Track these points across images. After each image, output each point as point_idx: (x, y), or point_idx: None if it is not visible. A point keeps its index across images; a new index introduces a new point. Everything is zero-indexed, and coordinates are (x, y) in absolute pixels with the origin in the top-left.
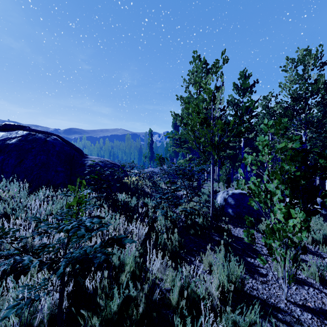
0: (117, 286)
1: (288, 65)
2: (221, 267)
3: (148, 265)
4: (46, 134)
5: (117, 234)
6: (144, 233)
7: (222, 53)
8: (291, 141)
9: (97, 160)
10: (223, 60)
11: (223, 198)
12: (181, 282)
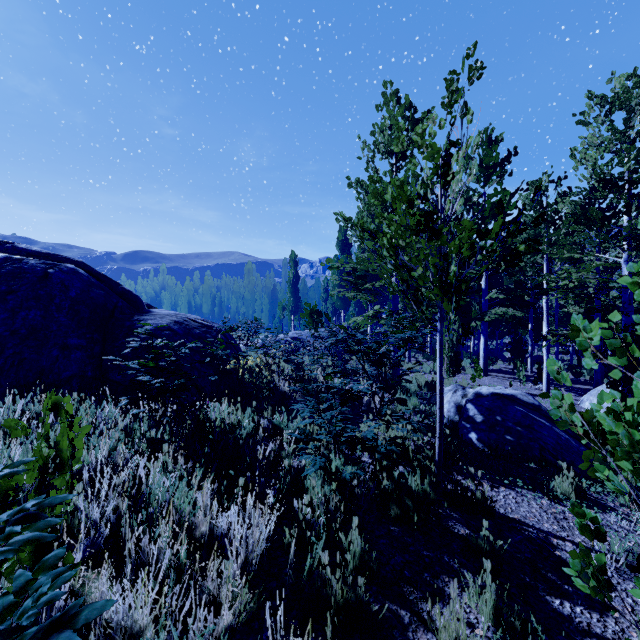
0: None
1: (592, 110)
2: None
3: None
4: (53, 259)
5: (182, 549)
6: (266, 535)
7: (466, 55)
8: None
9: (168, 320)
10: (470, 71)
11: (453, 405)
12: None
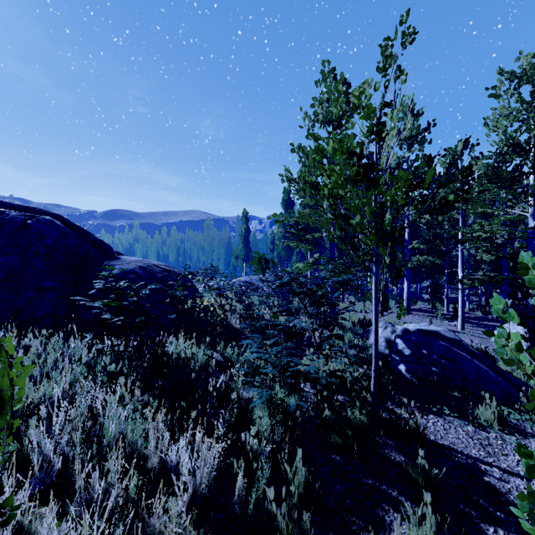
0: None
1: (503, 84)
2: None
3: None
4: (33, 212)
5: (130, 484)
6: (214, 467)
7: (399, 22)
8: None
9: (134, 265)
10: (403, 36)
11: (384, 340)
12: None
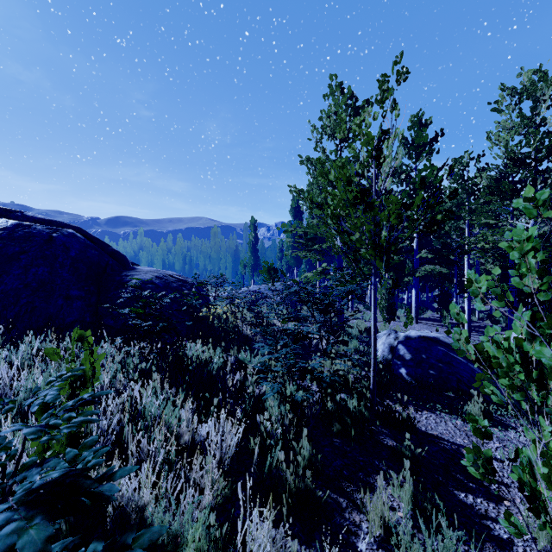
0: None
1: (505, 99)
2: None
3: None
4: (55, 225)
5: (172, 450)
6: (235, 442)
7: (394, 62)
8: None
9: (151, 275)
10: (398, 74)
11: (387, 346)
12: None
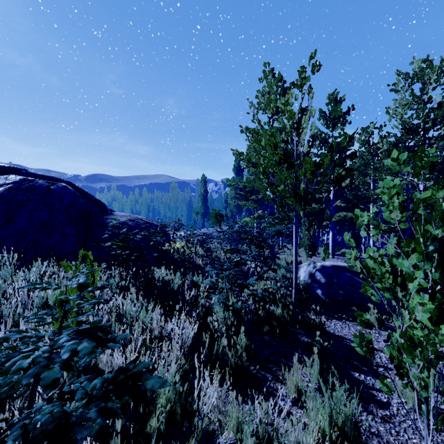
0: (143, 439)
1: (400, 82)
2: (320, 402)
3: (195, 406)
4: (52, 180)
5: (147, 338)
6: (192, 335)
7: (310, 57)
8: (443, 187)
9: (125, 218)
10: (312, 66)
11: (308, 273)
12: (253, 437)
